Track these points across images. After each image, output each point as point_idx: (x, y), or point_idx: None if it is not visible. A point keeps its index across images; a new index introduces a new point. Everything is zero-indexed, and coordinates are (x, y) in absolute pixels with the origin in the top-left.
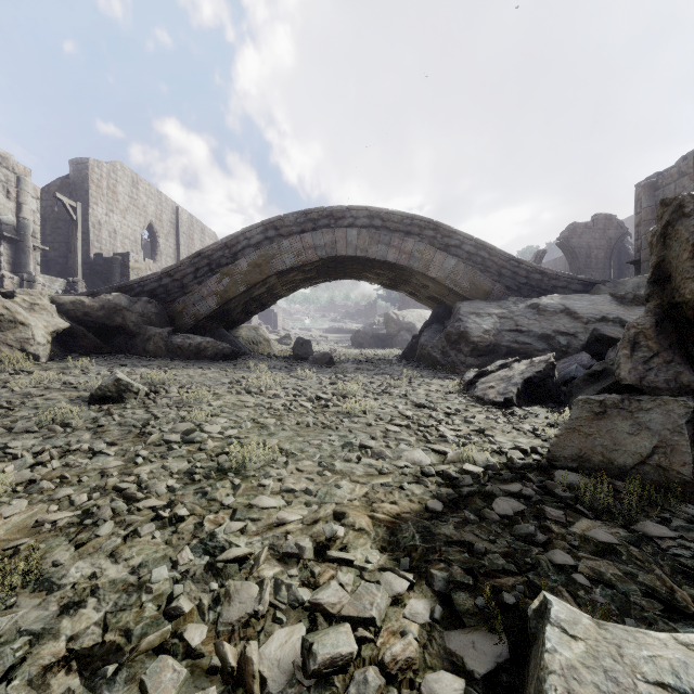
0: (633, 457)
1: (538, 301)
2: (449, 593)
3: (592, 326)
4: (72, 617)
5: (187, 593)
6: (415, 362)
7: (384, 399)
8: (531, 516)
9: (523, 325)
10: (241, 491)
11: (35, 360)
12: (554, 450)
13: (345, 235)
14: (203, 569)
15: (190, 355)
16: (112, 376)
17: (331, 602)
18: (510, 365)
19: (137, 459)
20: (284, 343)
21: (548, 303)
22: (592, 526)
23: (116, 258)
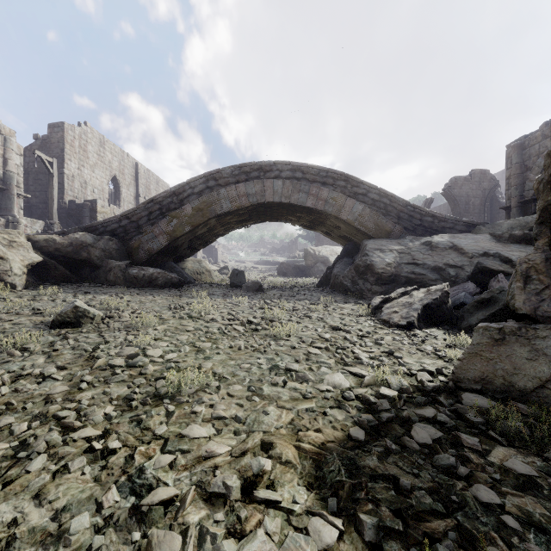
0: (533, 380)
1: (431, 240)
2: (380, 543)
3: (476, 260)
4: None
5: (107, 545)
6: (330, 289)
7: (305, 322)
8: (449, 444)
9: (418, 259)
10: (174, 419)
11: (12, 288)
12: (458, 372)
13: (272, 185)
14: (127, 513)
15: (144, 283)
16: (71, 304)
17: None
18: (409, 293)
19: (81, 384)
20: (223, 273)
21: (439, 240)
22: (507, 454)
23: (86, 204)
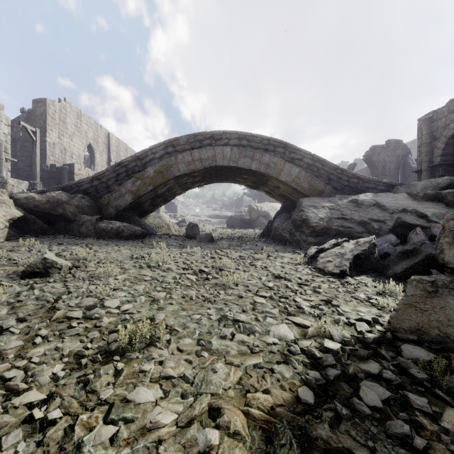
0: None
1: (357, 198)
2: None
3: (396, 216)
4: None
5: None
6: (271, 240)
7: (251, 271)
8: (398, 405)
9: (347, 215)
10: (122, 378)
11: None
12: (394, 322)
13: (222, 151)
14: None
15: (111, 235)
16: (41, 256)
17: None
18: (341, 244)
19: (35, 339)
20: (181, 225)
21: (364, 199)
22: None
23: (65, 167)
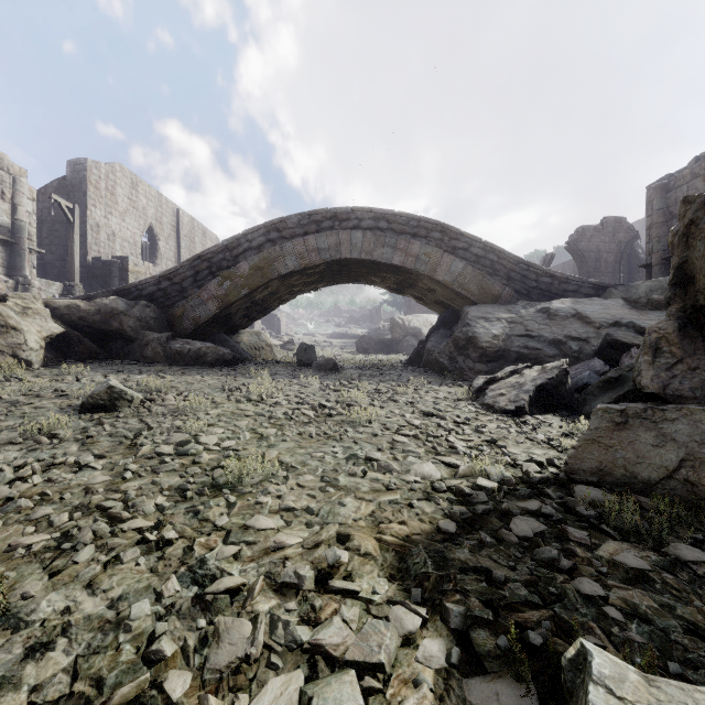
0: (658, 470)
1: (548, 306)
2: (467, 631)
3: (605, 331)
4: (37, 662)
5: (170, 632)
6: (422, 368)
7: (390, 407)
8: (553, 538)
9: (533, 330)
10: (236, 510)
11: (27, 366)
12: (572, 463)
13: (349, 238)
14: (190, 603)
15: (189, 361)
16: (104, 384)
17: (333, 643)
18: (520, 372)
19: (125, 473)
20: (287, 348)
21: (558, 307)
22: (620, 549)
23: (115, 261)
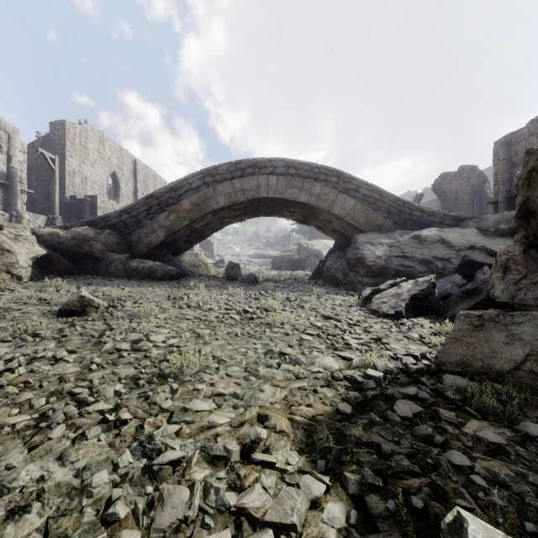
0: (509, 363)
1: (419, 233)
2: (362, 496)
3: (463, 253)
4: (16, 523)
5: (124, 497)
6: (322, 281)
7: (298, 312)
8: (428, 417)
9: (407, 252)
10: (178, 395)
11: (18, 280)
12: (441, 356)
13: (266, 181)
14: (140, 472)
15: (143, 276)
16: (77, 294)
17: (255, 506)
18: (398, 284)
19: (91, 365)
20: (219, 266)
21: (427, 234)
22: (481, 426)
23: (87, 199)
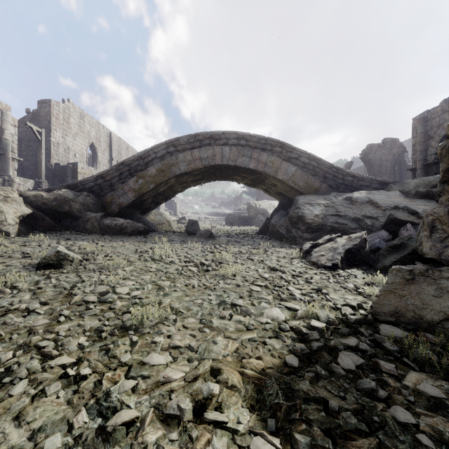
0: (439, 314)
1: (351, 195)
2: None
3: (388, 212)
4: None
5: None
6: (268, 236)
7: (248, 264)
8: (369, 369)
9: (341, 212)
10: (137, 348)
11: (6, 236)
12: (376, 307)
13: (221, 151)
14: (94, 433)
15: (115, 231)
16: (54, 249)
17: None
18: (334, 239)
19: (59, 318)
20: (181, 222)
21: (358, 196)
22: (419, 378)
23: (69, 166)
